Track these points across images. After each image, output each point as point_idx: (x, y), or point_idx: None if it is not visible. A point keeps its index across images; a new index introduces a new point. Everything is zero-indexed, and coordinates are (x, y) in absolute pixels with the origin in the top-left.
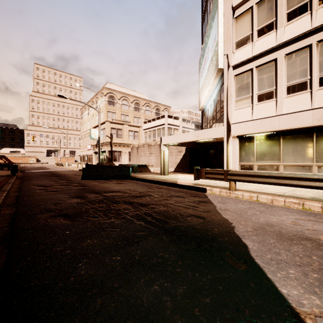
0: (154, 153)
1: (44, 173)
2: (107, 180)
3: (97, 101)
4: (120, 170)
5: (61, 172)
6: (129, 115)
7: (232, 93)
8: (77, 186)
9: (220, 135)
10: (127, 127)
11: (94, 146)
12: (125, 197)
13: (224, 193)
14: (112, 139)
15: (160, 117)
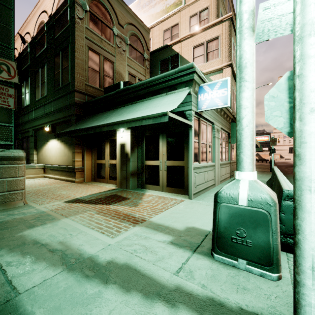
0: None
1: (287, 165)
2: None
3: None
4: None
5: None
6: None
7: None
8: None
9: None
10: None
11: None
12: None
13: None
14: None
15: None
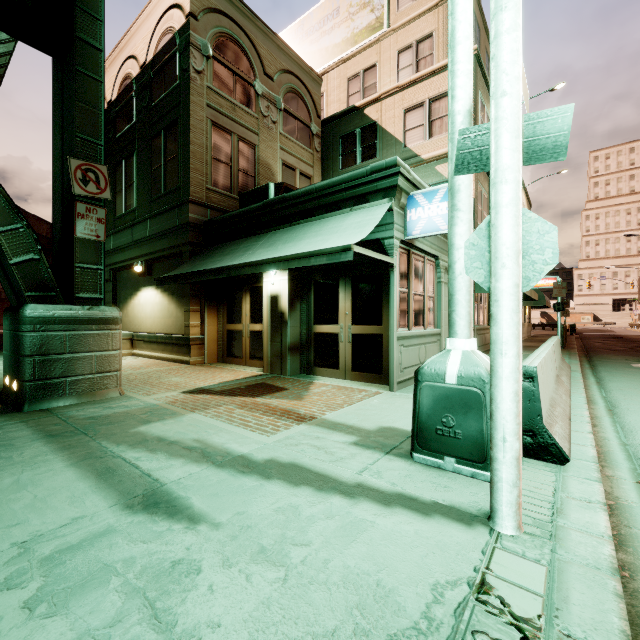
0: None
1: (604, 336)
2: None
3: None
4: None
5: (630, 336)
6: None
7: None
8: (635, 345)
9: None
10: None
11: None
12: None
13: None
14: None
15: None
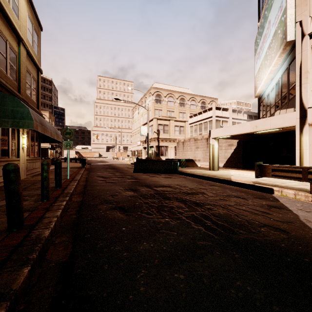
0: (201, 147)
1: (104, 166)
2: (156, 174)
3: (145, 100)
4: (168, 164)
5: (117, 165)
6: (175, 111)
7: (308, 68)
8: (130, 179)
9: (290, 123)
10: (173, 123)
11: (143, 141)
12: (176, 193)
13: (302, 196)
14: (159, 134)
15: (207, 110)
